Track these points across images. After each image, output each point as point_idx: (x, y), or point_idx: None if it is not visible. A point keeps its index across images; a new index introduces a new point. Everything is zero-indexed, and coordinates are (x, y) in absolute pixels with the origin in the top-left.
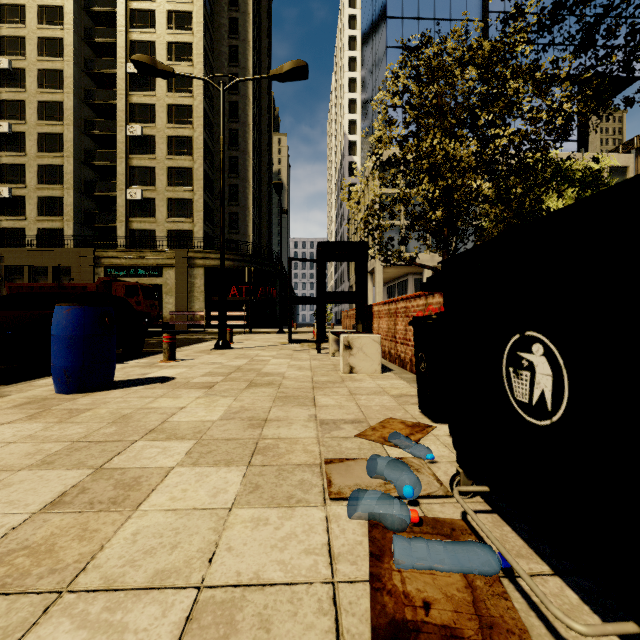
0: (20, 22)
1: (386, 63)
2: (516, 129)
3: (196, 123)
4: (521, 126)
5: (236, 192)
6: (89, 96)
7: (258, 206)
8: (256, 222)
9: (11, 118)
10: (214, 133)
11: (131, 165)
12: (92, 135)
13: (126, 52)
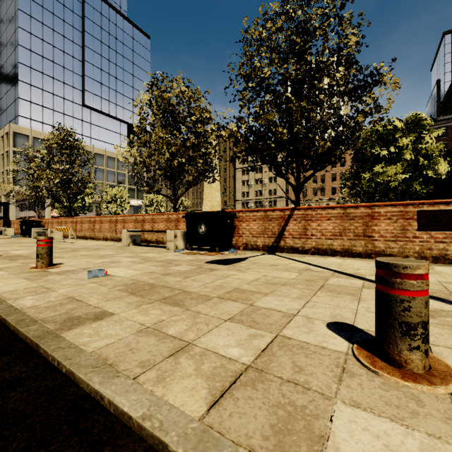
0: None
1: (18, 72)
2: (100, 136)
3: None
4: (102, 135)
5: None
6: None
7: None
8: None
9: None
10: None
11: None
12: None
13: None
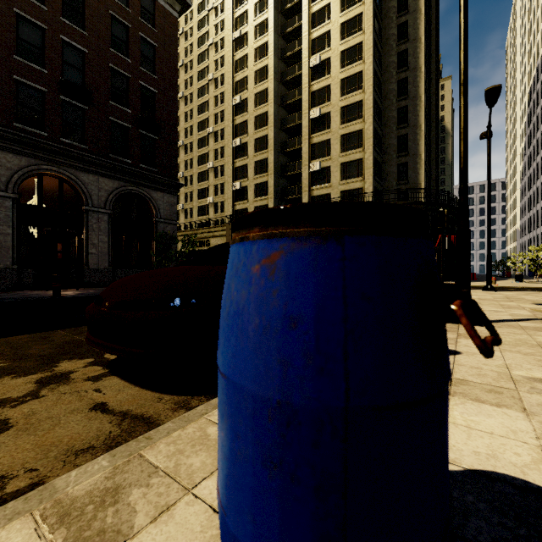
0: (245, 67)
1: None
2: None
3: (366, 85)
4: None
5: (405, 142)
6: (283, 100)
7: (427, 152)
8: (426, 169)
9: (241, 135)
10: (382, 91)
11: (312, 143)
12: (285, 129)
13: (308, 51)
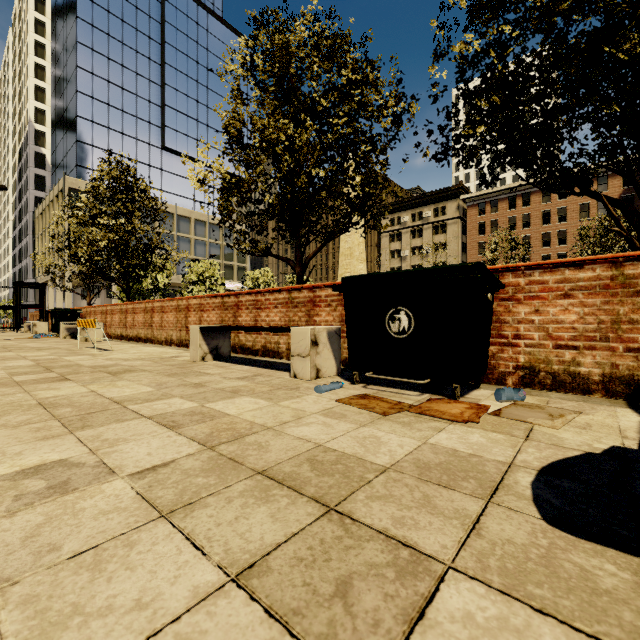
0: None
1: (77, 104)
2: (185, 191)
3: None
4: (189, 189)
5: None
6: None
7: None
8: None
9: None
10: None
11: None
12: None
13: None
